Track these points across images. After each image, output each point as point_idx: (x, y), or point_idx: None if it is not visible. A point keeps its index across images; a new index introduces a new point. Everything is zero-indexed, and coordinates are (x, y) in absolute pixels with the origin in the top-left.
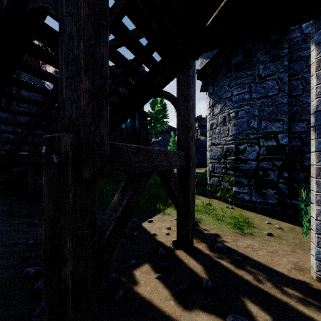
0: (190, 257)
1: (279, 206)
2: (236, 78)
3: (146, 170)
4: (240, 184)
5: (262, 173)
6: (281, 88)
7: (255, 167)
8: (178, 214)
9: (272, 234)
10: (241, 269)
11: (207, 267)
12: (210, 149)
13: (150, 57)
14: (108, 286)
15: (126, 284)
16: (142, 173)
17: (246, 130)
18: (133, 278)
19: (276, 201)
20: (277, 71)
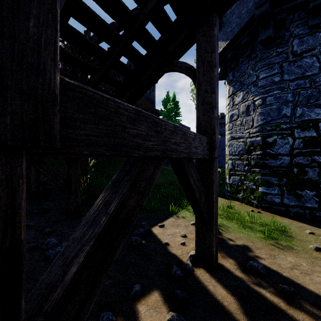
0: (216, 281)
1: (320, 211)
2: (264, 58)
3: (153, 154)
4: (268, 183)
5: (297, 171)
6: None
7: (288, 163)
8: (197, 220)
9: None
10: (296, 307)
11: (244, 301)
12: (229, 144)
13: (161, 10)
14: None
15: None
16: (146, 157)
17: (275, 119)
18: (135, 319)
19: (316, 205)
20: (318, 45)
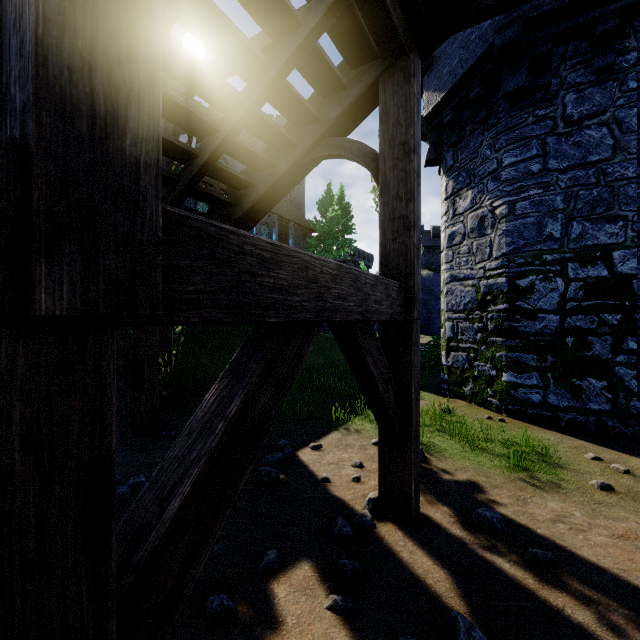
0: (415, 545)
1: (614, 418)
2: (511, 127)
3: (300, 317)
4: (520, 366)
5: (572, 342)
6: (621, 142)
7: (556, 327)
8: (382, 435)
9: (611, 488)
10: (553, 586)
11: (463, 577)
12: (448, 289)
13: (315, 48)
14: (197, 633)
15: (247, 627)
16: (290, 323)
17: (533, 244)
18: (269, 607)
19: (608, 406)
20: (611, 104)
